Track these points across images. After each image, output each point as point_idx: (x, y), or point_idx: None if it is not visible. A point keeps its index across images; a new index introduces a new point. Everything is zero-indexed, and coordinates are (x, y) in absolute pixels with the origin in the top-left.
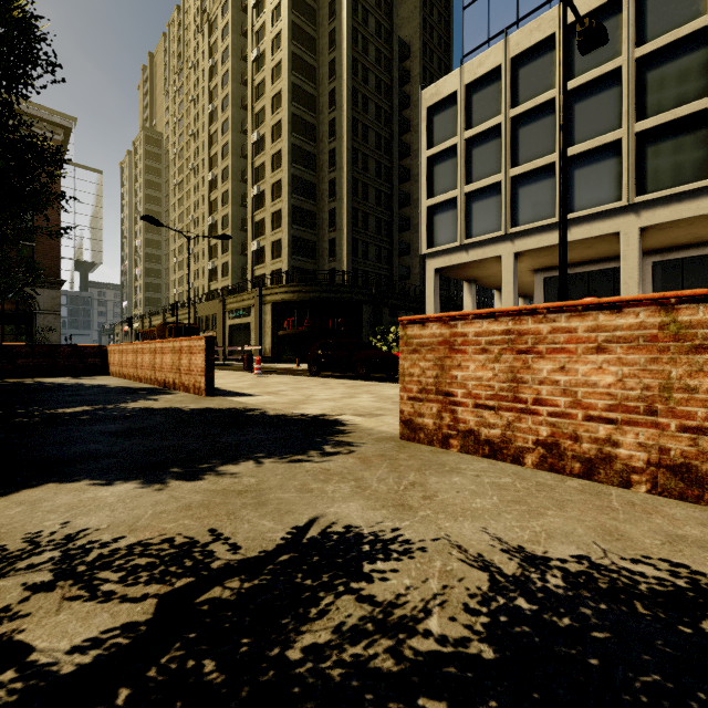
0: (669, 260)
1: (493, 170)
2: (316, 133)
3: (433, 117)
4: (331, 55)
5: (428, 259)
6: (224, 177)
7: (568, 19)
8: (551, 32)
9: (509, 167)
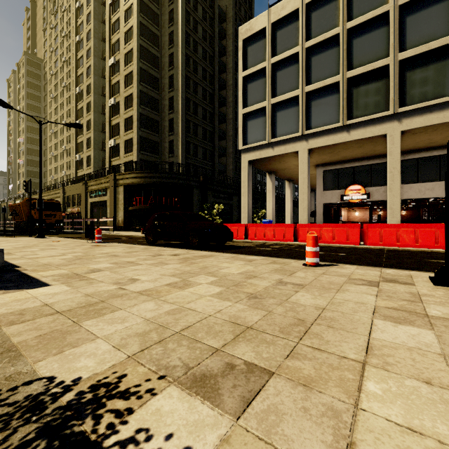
0: (409, 159)
1: (292, 88)
2: (159, 63)
3: (247, 47)
4: (170, 7)
5: (243, 153)
6: (88, 91)
7: None
8: None
9: (305, 85)
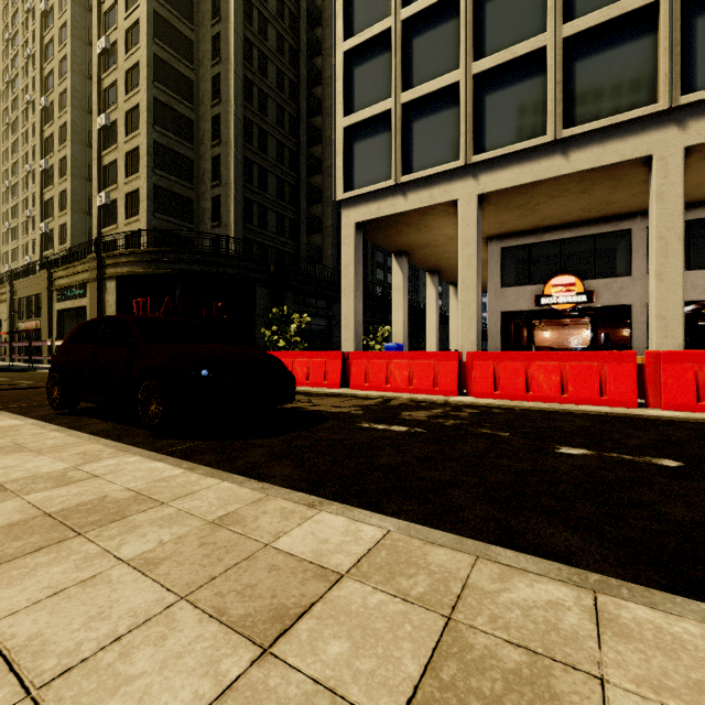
0: None
1: (446, 69)
2: (194, 51)
3: None
4: None
5: (346, 208)
6: (62, 104)
7: None
8: None
9: (471, 59)
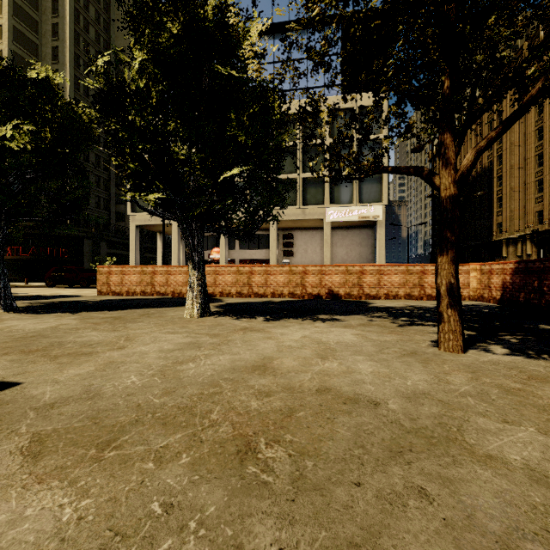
0: None
1: None
2: None
3: None
4: (54, 42)
5: (132, 219)
6: None
7: None
8: None
9: None
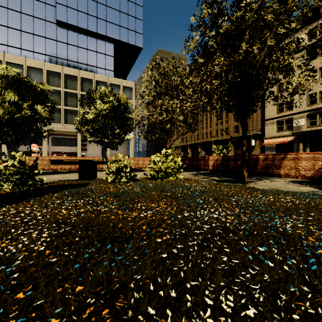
0: (55, 137)
1: None
2: None
3: None
4: None
5: None
6: None
7: (28, 64)
8: (22, 64)
9: None
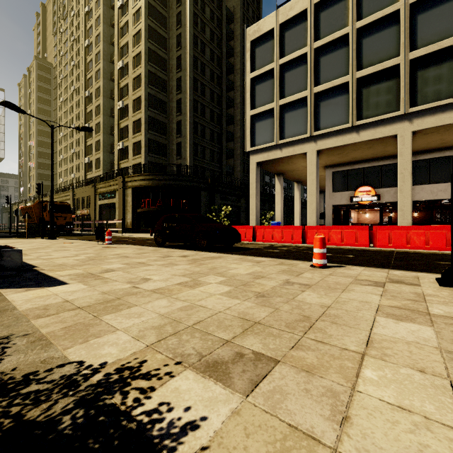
0: (420, 160)
1: (301, 89)
2: (167, 65)
3: (255, 49)
4: (178, 9)
5: (251, 155)
6: (97, 95)
7: None
8: None
9: (313, 86)
